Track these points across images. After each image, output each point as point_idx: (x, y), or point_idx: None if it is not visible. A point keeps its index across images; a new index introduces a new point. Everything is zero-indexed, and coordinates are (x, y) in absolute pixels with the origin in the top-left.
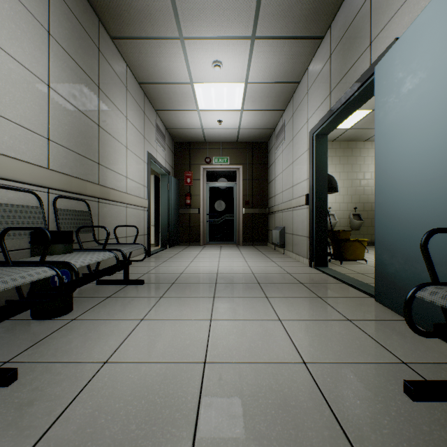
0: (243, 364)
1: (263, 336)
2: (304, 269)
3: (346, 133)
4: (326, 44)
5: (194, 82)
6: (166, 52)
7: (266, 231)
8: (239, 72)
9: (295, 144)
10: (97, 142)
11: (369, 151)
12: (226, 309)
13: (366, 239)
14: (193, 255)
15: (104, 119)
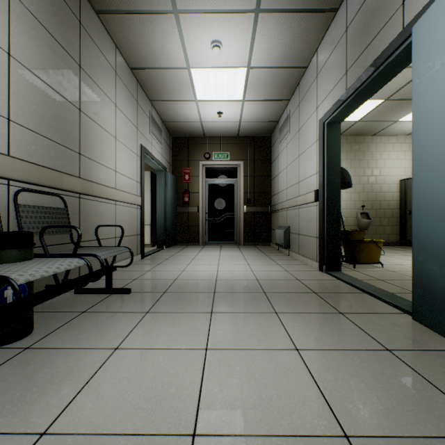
0: (252, 440)
1: (278, 380)
2: (315, 274)
3: (353, 126)
4: (341, 17)
5: (191, 67)
6: (159, 30)
7: (268, 230)
8: (241, 54)
9: (301, 135)
10: (78, 129)
11: (377, 146)
12: (226, 332)
13: (382, 240)
14: (191, 256)
15: (87, 104)
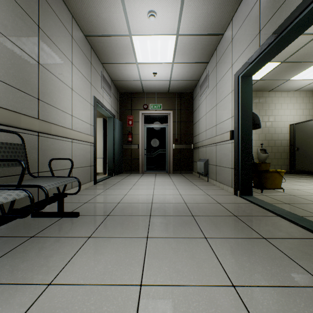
0: None
1: None
2: (231, 198)
3: (255, 84)
4: None
5: (132, 35)
6: (106, 1)
7: (191, 162)
8: (172, 23)
9: (218, 88)
10: (36, 78)
11: (272, 99)
12: (161, 261)
13: (283, 170)
14: (133, 182)
15: (45, 58)
